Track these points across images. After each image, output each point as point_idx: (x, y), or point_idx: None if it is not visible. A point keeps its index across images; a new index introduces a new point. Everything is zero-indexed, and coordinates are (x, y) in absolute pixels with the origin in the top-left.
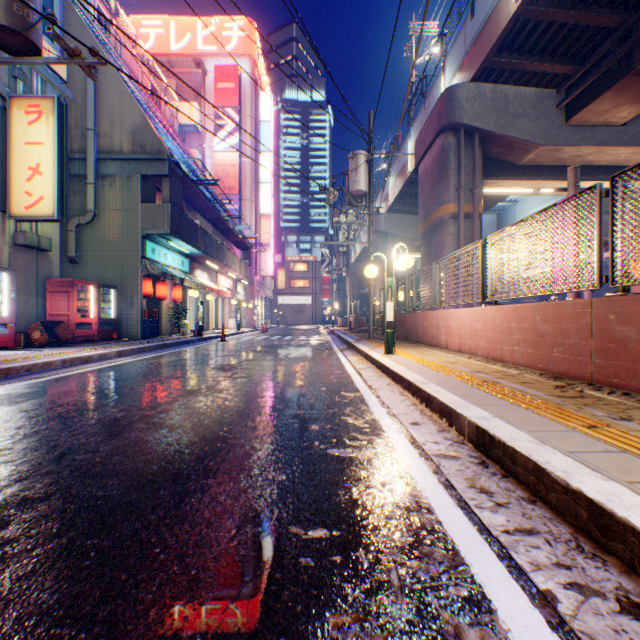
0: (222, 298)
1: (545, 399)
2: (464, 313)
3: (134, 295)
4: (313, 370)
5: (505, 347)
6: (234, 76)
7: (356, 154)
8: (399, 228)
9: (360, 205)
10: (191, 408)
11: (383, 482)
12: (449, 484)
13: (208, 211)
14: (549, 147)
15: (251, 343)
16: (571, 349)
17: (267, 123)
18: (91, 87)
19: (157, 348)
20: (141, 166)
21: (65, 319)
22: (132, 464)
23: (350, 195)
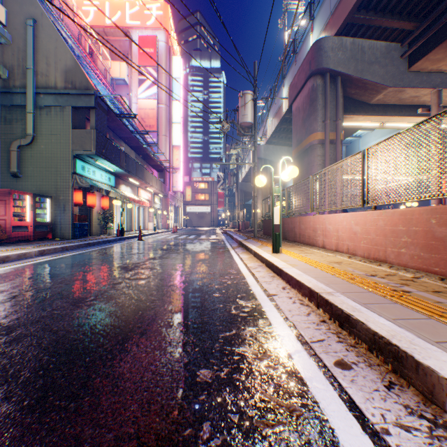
0: (143, 207)
1: None
2: (342, 217)
3: (66, 203)
4: (209, 269)
5: (390, 249)
6: (153, 43)
7: (244, 93)
8: (275, 156)
9: (247, 134)
10: (56, 331)
11: None
12: None
13: (131, 140)
14: (395, 88)
15: (161, 242)
16: None
17: (178, 79)
18: (30, 34)
19: (80, 247)
20: (72, 99)
21: (2, 223)
22: None
23: (240, 126)
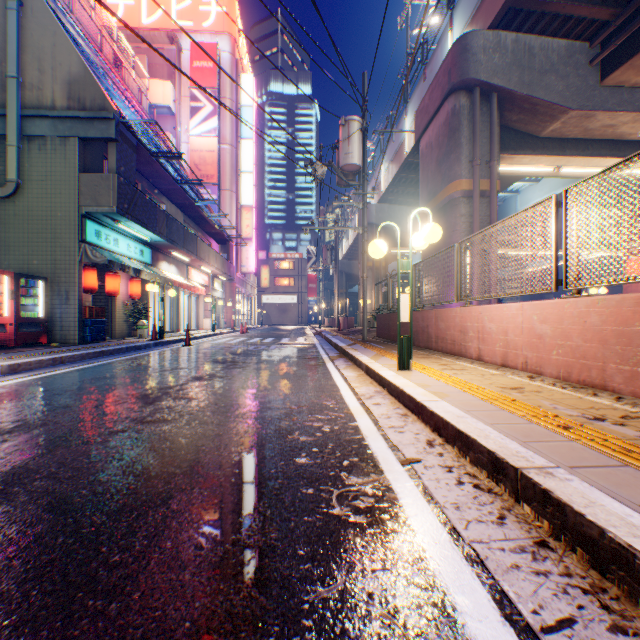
0: (196, 295)
1: None
2: (515, 310)
3: (70, 288)
4: (291, 400)
5: (614, 366)
6: (212, 54)
7: (348, 120)
8: (392, 220)
9: (352, 183)
10: None
11: None
12: None
13: (176, 194)
14: (581, 112)
15: (220, 348)
16: None
17: (249, 108)
18: (12, 23)
19: (87, 357)
20: (79, 126)
21: None
22: None
23: (341, 171)
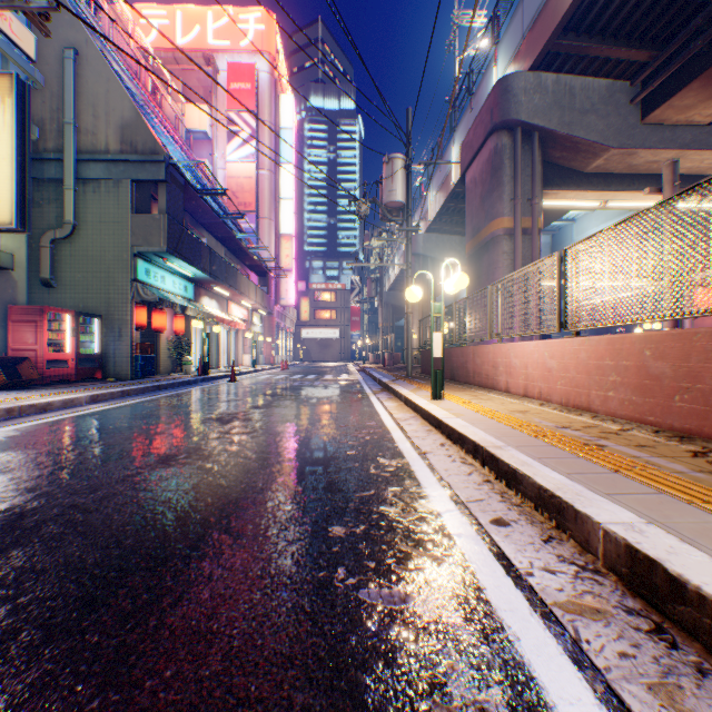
0: (235, 330)
1: (700, 479)
2: (532, 347)
3: (123, 326)
4: (339, 422)
5: (594, 392)
6: (250, 75)
7: (392, 158)
8: (440, 250)
9: (396, 219)
10: (151, 490)
11: (480, 702)
12: (623, 708)
13: (217, 228)
14: (622, 150)
15: (266, 384)
16: (706, 397)
17: (288, 130)
18: (69, 72)
19: (147, 391)
20: (131, 169)
21: (32, 355)
22: None
23: (385, 207)
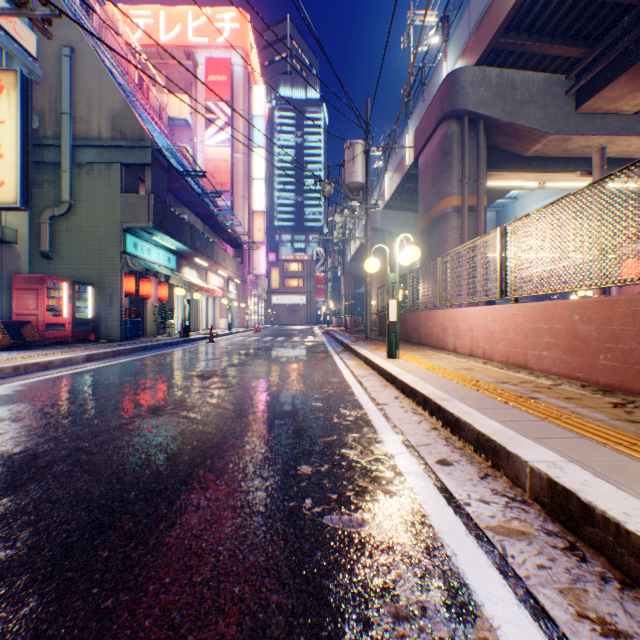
0: (213, 297)
1: (616, 426)
2: (477, 312)
3: (114, 293)
4: (306, 378)
5: (530, 352)
6: (226, 69)
7: (353, 143)
8: (396, 225)
9: (357, 198)
10: (144, 436)
11: (422, 602)
12: (537, 606)
13: (197, 205)
14: (558, 136)
15: (241, 345)
16: (626, 356)
17: (260, 118)
18: (66, 67)
19: (135, 351)
20: (121, 154)
21: (33, 319)
22: (4, 556)
23: (346, 187)
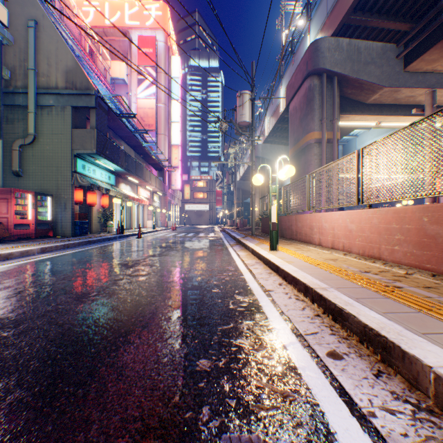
0: (142, 205)
1: None
2: (338, 215)
3: (67, 202)
4: (208, 266)
5: (384, 246)
6: (152, 43)
7: (242, 93)
8: (272, 154)
9: (245, 133)
10: (61, 325)
11: None
12: None
13: (130, 139)
14: (391, 88)
15: (161, 239)
16: None
17: (176, 79)
18: (31, 35)
19: (81, 244)
20: (73, 99)
21: (5, 221)
22: None
23: (238, 125)
